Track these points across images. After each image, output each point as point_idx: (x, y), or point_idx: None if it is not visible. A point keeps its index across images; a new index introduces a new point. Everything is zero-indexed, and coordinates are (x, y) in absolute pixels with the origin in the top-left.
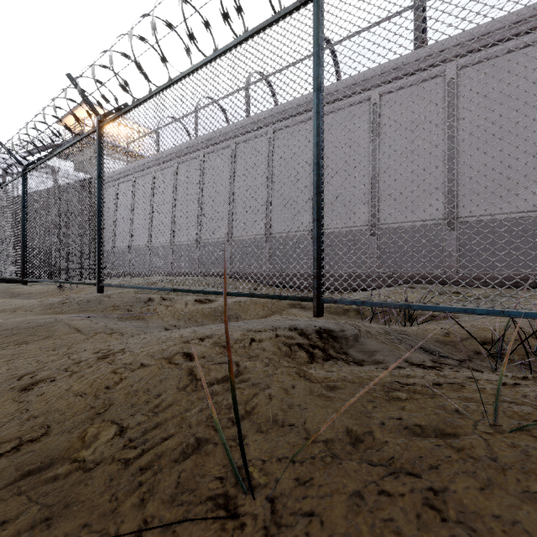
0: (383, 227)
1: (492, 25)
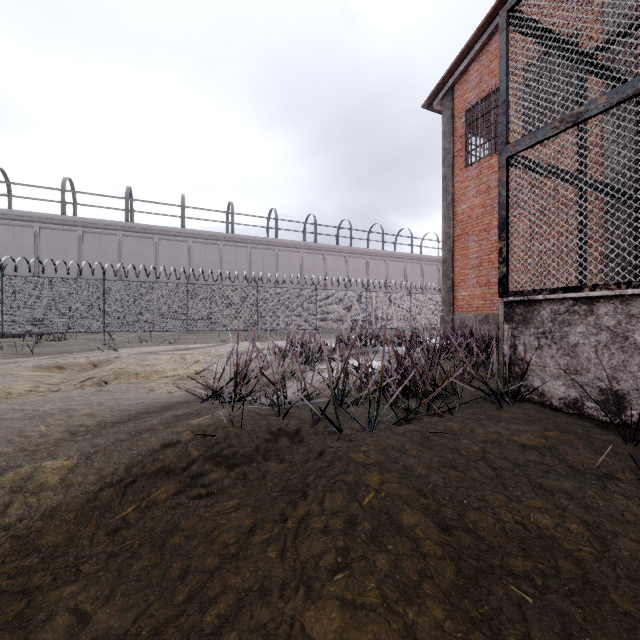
0: (18, 321)
1: (97, 221)
